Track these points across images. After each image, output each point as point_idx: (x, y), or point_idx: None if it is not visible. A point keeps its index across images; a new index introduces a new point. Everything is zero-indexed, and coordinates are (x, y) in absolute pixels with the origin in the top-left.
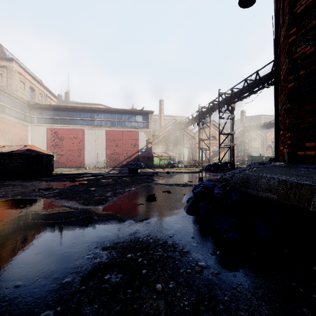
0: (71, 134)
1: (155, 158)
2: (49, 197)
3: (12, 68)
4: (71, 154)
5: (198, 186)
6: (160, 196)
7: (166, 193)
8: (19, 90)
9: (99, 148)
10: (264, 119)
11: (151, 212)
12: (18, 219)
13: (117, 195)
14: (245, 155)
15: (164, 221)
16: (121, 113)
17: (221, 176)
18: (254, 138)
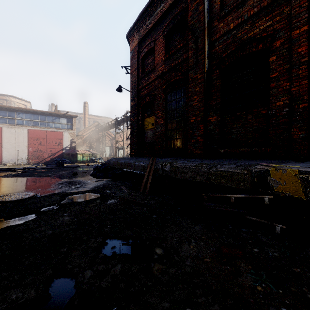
0: None
1: (79, 155)
2: (12, 177)
3: None
4: None
5: (95, 166)
6: (80, 174)
7: (83, 173)
8: None
9: (20, 146)
10: None
11: (75, 177)
12: (11, 181)
13: (55, 174)
14: None
15: (80, 178)
16: (45, 114)
17: None
18: None
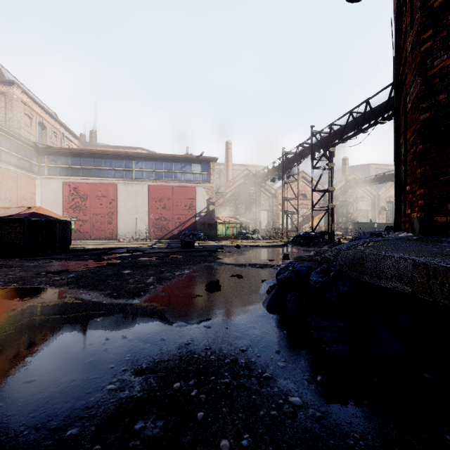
0: (98, 191)
1: (220, 226)
2: (60, 285)
3: (13, 95)
4: (98, 220)
5: (285, 270)
6: (226, 283)
7: (235, 279)
8: (23, 127)
9: (139, 212)
10: (376, 170)
11: (214, 308)
12: (8, 321)
13: (162, 281)
14: (349, 221)
15: (232, 324)
16: (171, 160)
17: (316, 251)
18: (360, 196)
